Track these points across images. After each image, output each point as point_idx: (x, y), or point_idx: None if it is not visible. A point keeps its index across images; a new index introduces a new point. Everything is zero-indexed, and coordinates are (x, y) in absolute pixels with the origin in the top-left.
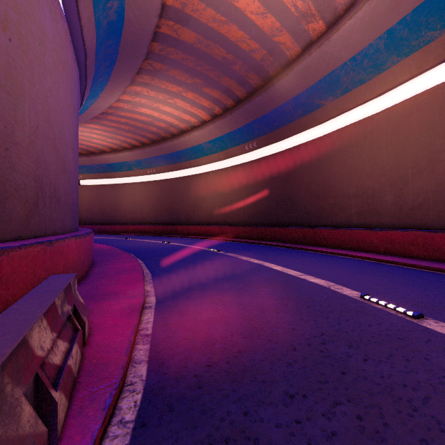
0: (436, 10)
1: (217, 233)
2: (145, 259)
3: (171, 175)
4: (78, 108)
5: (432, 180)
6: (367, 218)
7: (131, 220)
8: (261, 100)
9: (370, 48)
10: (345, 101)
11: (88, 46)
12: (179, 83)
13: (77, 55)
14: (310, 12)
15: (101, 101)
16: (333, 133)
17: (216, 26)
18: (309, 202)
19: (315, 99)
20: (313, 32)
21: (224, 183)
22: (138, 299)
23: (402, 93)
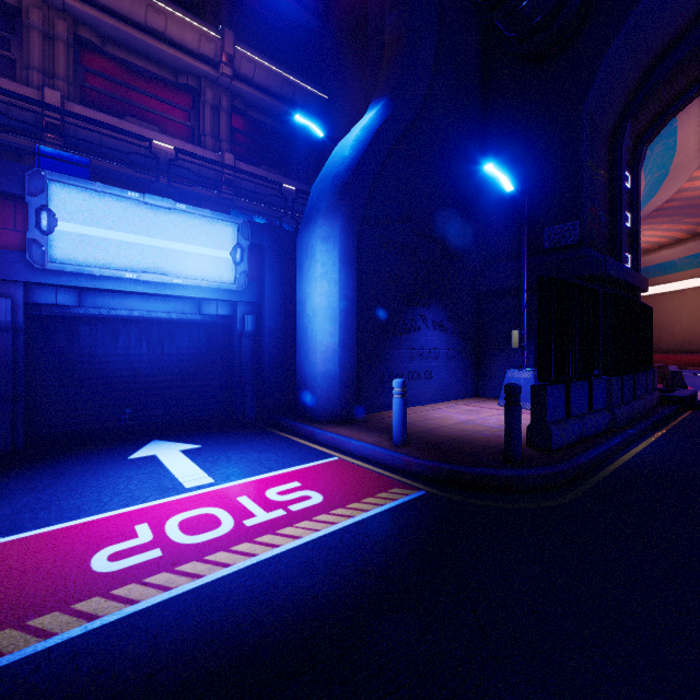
0: None
1: (699, 363)
2: None
3: None
4: None
5: None
6: None
7: None
8: None
9: None
10: None
11: None
12: (653, 223)
13: None
14: None
15: None
16: None
17: None
18: None
19: None
20: None
21: None
22: None
23: None
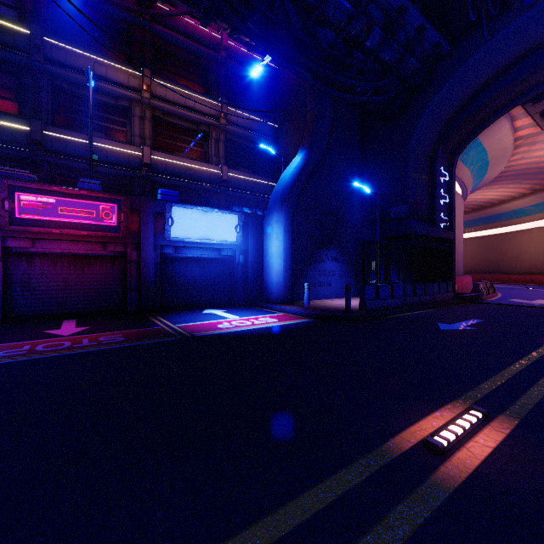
0: None
1: (541, 281)
2: None
3: (490, 232)
4: None
5: None
6: None
7: None
8: None
9: None
10: None
11: None
12: (501, 184)
13: None
14: None
15: None
16: None
17: (528, 167)
18: None
19: None
20: None
21: None
22: None
23: None
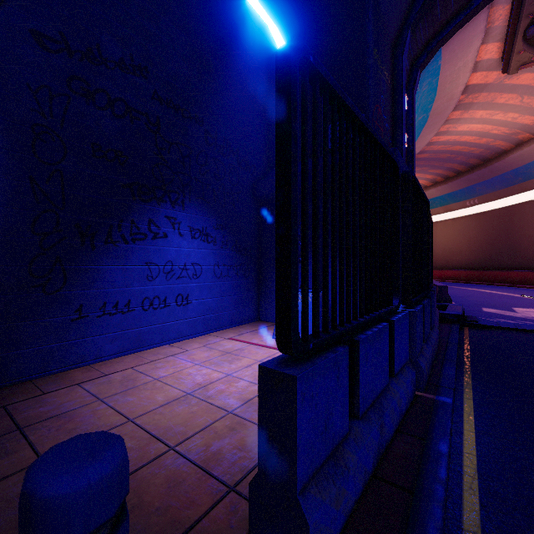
0: None
1: (437, 276)
2: None
3: None
4: None
5: None
6: None
7: None
8: (481, 172)
9: None
10: None
11: None
12: None
13: None
14: (517, 132)
15: None
16: None
17: (444, 149)
18: (531, 250)
19: (533, 171)
20: (523, 138)
21: (443, 233)
22: None
23: None
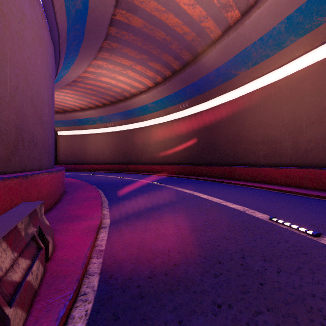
0: (324, 0)
1: (159, 171)
2: (104, 189)
3: (125, 127)
4: (54, 75)
5: (321, 130)
6: (271, 159)
7: (95, 160)
8: (192, 71)
9: (274, 30)
10: (254, 71)
11: (61, 28)
12: (130, 58)
13: (52, 35)
14: (228, 3)
15: (72, 72)
16: (245, 96)
17: (158, 14)
18: (227, 147)
19: (232, 70)
20: (231, 19)
21: (164, 133)
22: (95, 221)
23: (298, 65)
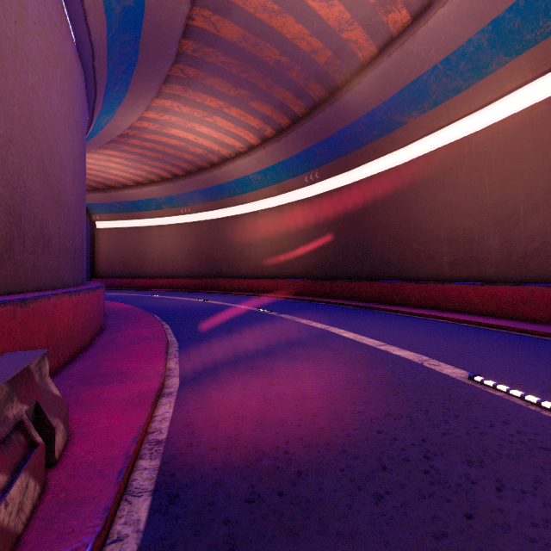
0: None
1: (269, 289)
2: (173, 322)
3: (210, 215)
4: (85, 123)
5: None
6: (464, 269)
7: (160, 272)
8: (325, 117)
9: (469, 45)
10: (434, 117)
11: (96, 39)
12: (220, 95)
13: (82, 52)
14: None
15: (120, 119)
16: (418, 159)
17: (267, 17)
18: (387, 249)
19: (395, 115)
20: (394, 25)
21: (277, 225)
22: (152, 382)
23: (511, 105)
